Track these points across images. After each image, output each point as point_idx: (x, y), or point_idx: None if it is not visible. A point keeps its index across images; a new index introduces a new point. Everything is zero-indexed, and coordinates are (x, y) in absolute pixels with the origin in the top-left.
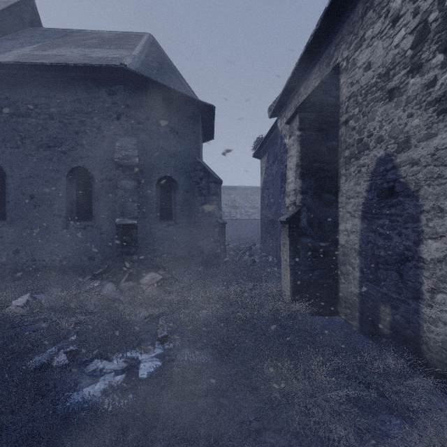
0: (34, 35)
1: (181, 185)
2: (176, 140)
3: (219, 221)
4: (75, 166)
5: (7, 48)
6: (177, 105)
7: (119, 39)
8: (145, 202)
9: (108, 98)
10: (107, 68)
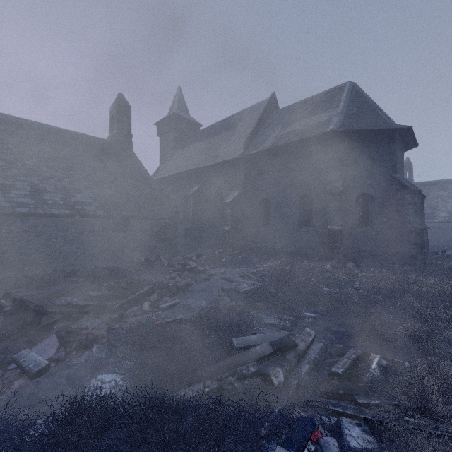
0: (277, 118)
1: (377, 198)
2: (372, 164)
3: (415, 226)
4: (303, 195)
5: (268, 135)
6: (372, 137)
7: (326, 99)
8: (346, 213)
9: (322, 150)
10: (322, 134)
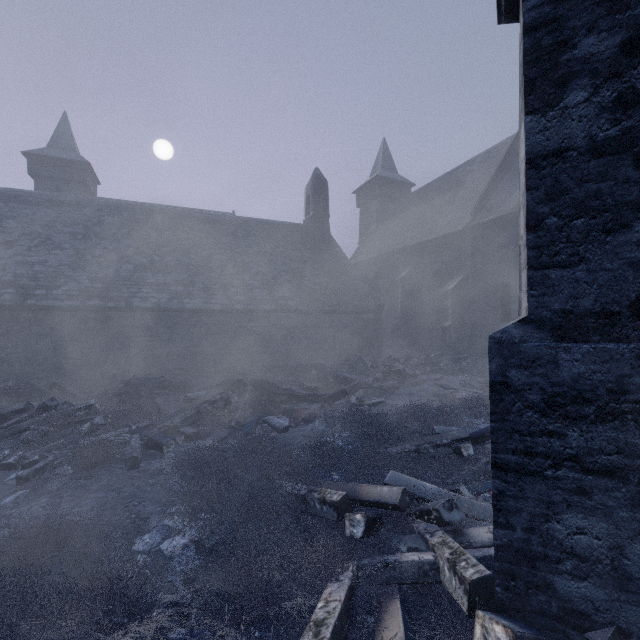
0: None
1: None
2: None
3: None
4: None
5: (510, 192)
6: None
7: None
8: None
9: None
10: None
